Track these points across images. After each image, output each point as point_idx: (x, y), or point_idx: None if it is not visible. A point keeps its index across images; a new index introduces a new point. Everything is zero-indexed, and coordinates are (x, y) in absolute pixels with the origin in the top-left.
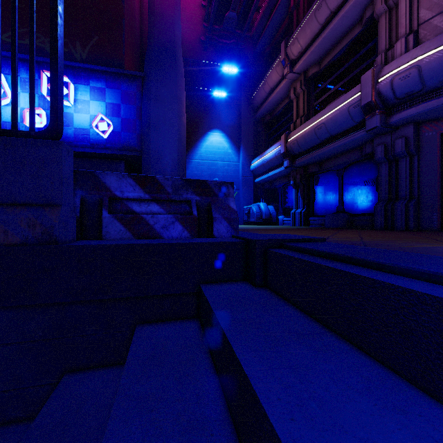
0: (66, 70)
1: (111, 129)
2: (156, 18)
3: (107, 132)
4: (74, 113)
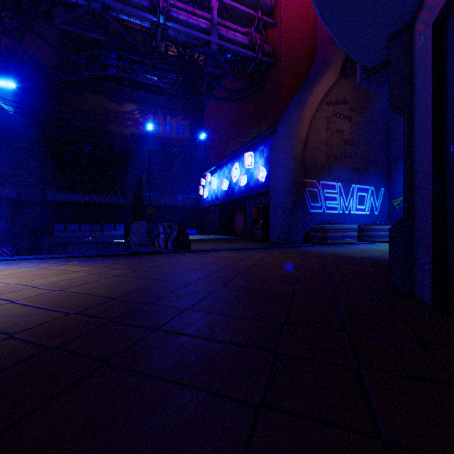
0: (252, 147)
1: (265, 174)
2: (316, 51)
3: (263, 177)
4: (254, 171)
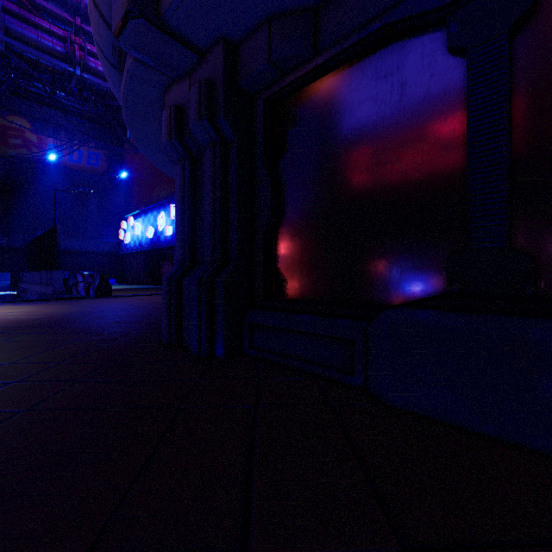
0: None
1: None
2: None
3: None
4: None
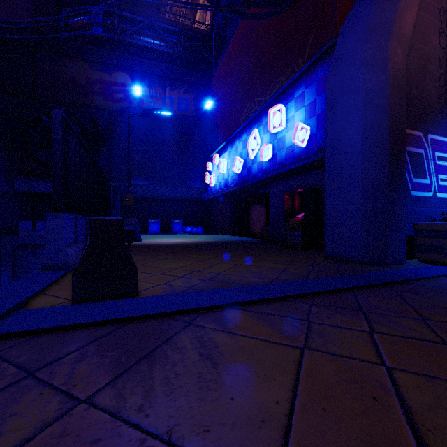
0: (281, 97)
1: (308, 134)
2: None
3: (304, 140)
4: (285, 134)
